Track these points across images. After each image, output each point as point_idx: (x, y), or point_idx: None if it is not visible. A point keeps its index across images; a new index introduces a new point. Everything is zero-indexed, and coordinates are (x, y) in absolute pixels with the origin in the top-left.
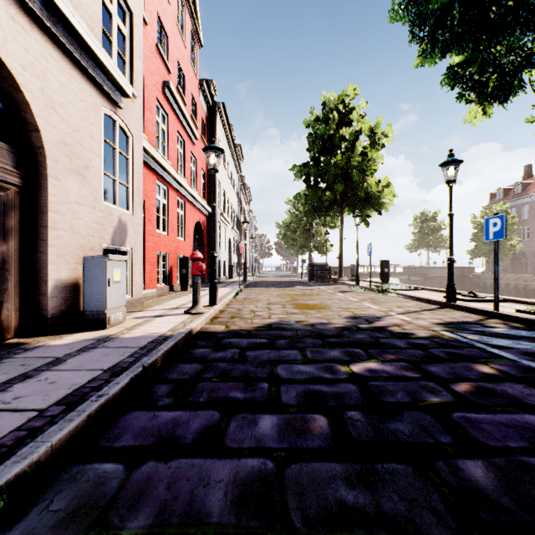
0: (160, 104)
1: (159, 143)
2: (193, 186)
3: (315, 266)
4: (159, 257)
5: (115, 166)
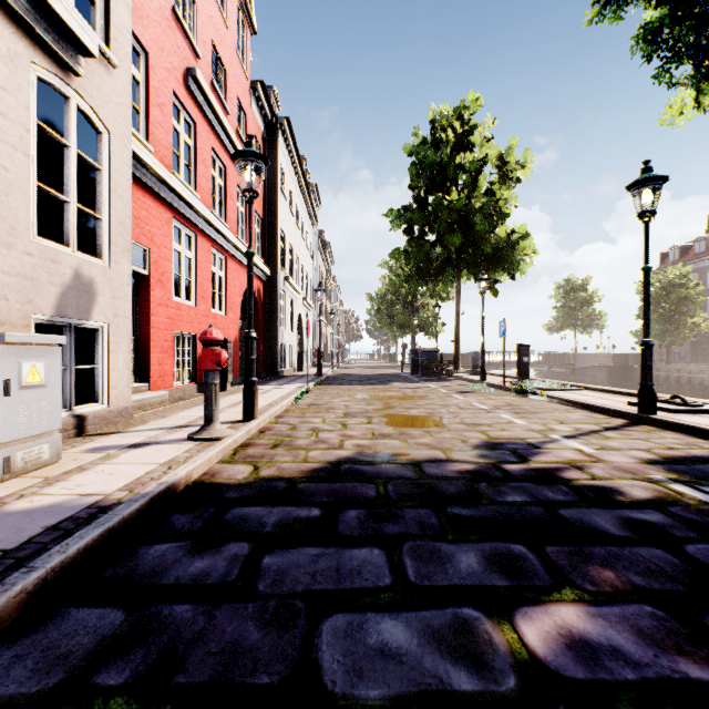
0: (180, 102)
1: (179, 163)
2: (241, 236)
3: (420, 353)
4: (179, 339)
5: (68, 178)
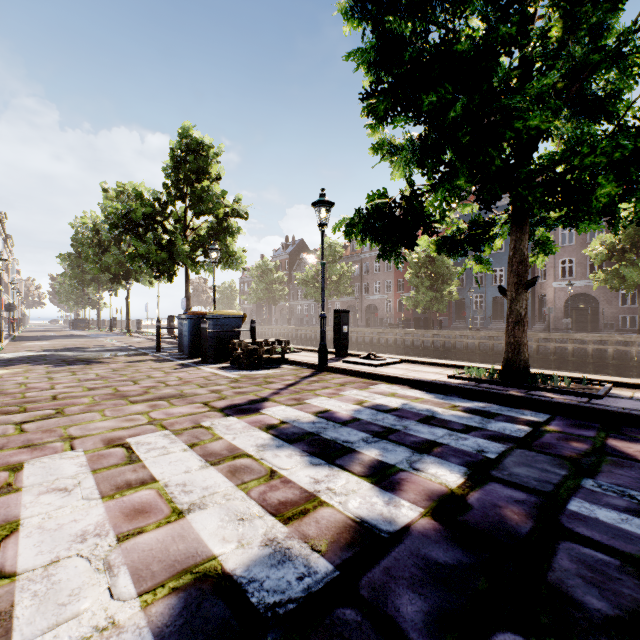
0: None
1: None
2: None
3: (78, 320)
4: None
5: None
